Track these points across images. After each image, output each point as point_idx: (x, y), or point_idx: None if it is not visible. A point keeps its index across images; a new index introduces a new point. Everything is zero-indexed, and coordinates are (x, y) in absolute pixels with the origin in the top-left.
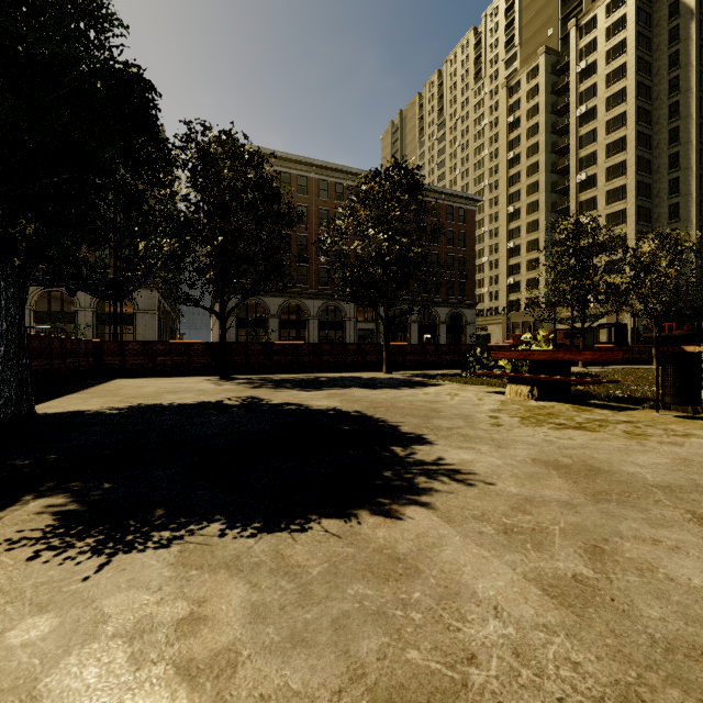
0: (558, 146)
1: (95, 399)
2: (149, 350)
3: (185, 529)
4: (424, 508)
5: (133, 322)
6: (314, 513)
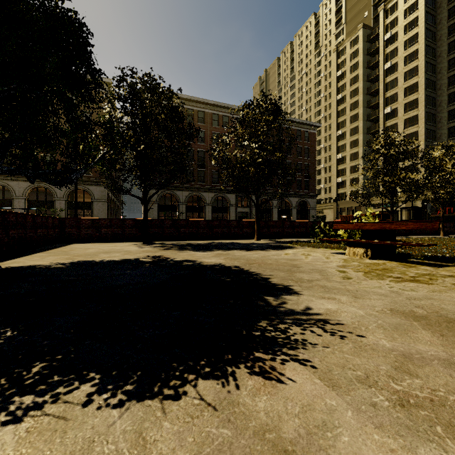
0: (371, 90)
1: (50, 257)
2: (96, 224)
3: (51, 393)
4: (303, 365)
5: (91, 207)
6: (191, 371)
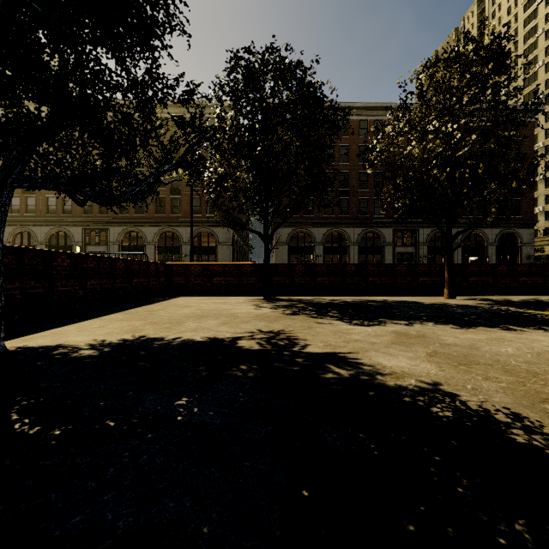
0: None
1: (117, 323)
2: (207, 272)
3: None
4: None
5: (215, 252)
6: None
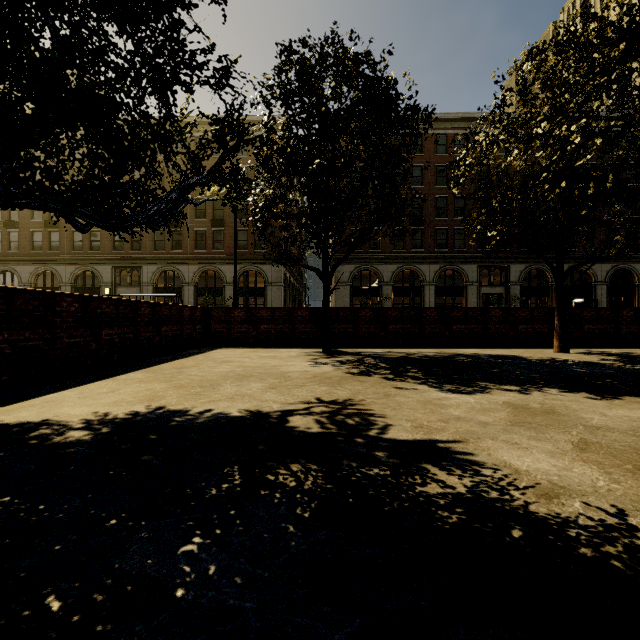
0: None
1: (133, 385)
2: (253, 318)
3: None
4: None
5: (264, 294)
6: None
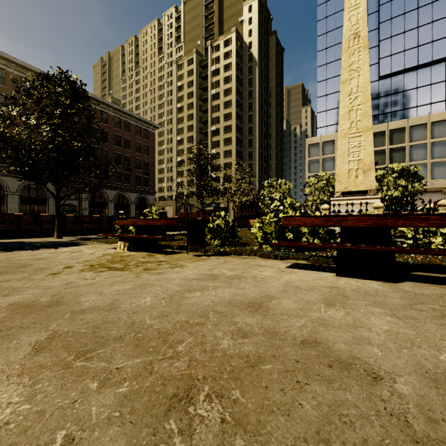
0: (203, 108)
1: None
2: None
3: None
4: None
5: None
6: None
